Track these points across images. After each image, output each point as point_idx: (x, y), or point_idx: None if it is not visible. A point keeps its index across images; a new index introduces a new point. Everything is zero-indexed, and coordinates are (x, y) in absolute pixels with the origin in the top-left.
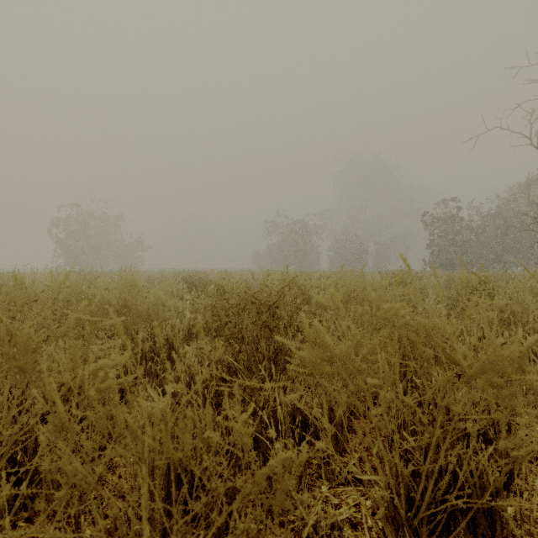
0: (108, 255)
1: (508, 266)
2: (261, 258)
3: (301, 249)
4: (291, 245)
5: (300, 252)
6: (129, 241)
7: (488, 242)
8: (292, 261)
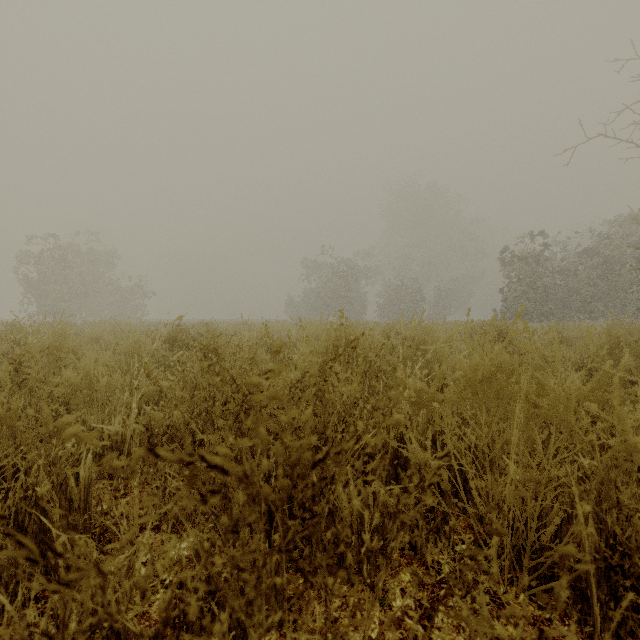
0: (97, 303)
1: (595, 316)
2: (295, 306)
3: (343, 295)
4: (331, 290)
5: (342, 299)
6: (126, 285)
7: (572, 287)
8: (332, 309)
